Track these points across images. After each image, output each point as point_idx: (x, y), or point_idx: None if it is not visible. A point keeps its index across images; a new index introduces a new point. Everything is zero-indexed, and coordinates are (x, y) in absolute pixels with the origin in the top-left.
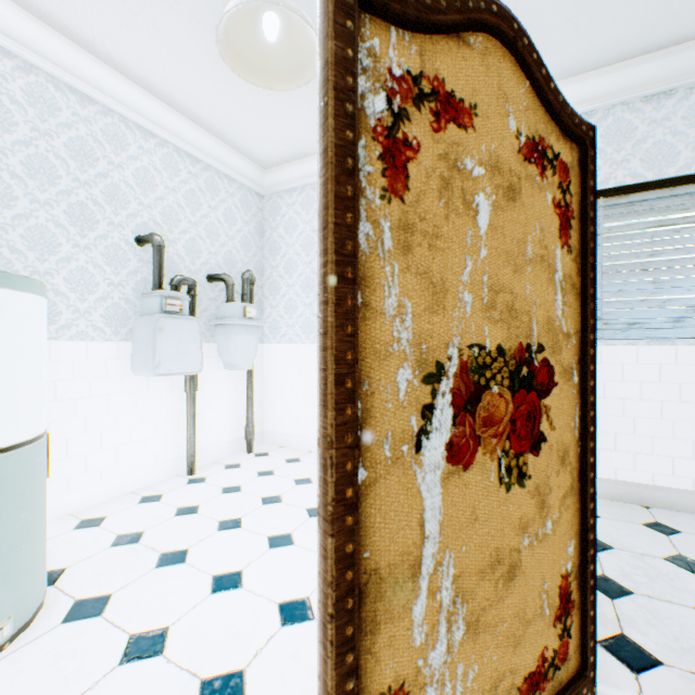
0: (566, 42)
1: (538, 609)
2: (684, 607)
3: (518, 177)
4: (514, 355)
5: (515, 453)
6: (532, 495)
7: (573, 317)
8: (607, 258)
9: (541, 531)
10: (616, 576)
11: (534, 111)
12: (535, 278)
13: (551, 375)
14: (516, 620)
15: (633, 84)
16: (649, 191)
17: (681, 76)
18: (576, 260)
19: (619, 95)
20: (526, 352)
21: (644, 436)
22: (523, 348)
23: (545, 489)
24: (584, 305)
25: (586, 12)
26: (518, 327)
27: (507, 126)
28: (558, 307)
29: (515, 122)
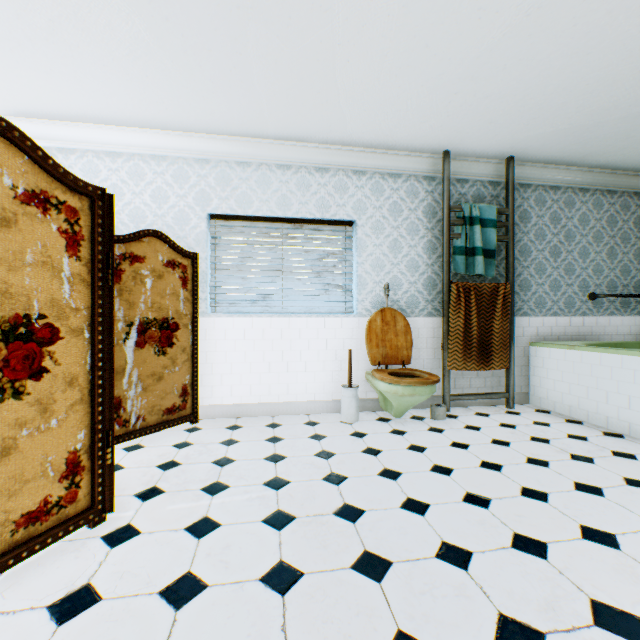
0: (179, 110)
1: (41, 473)
2: (206, 463)
3: (16, 213)
4: (11, 321)
5: (12, 380)
6: (34, 405)
7: (86, 299)
8: (219, 260)
9: (45, 426)
10: (181, 458)
11: (37, 174)
12: (38, 275)
13: (57, 333)
14: (13, 480)
15: (231, 151)
16: (242, 221)
17: (254, 157)
18: (89, 265)
19: (223, 155)
20: (26, 319)
21: (238, 373)
22: (23, 316)
23: (51, 401)
24: (95, 292)
25: (184, 98)
26: (16, 304)
27: (2, 182)
28: (67, 293)
29: (12, 180)
